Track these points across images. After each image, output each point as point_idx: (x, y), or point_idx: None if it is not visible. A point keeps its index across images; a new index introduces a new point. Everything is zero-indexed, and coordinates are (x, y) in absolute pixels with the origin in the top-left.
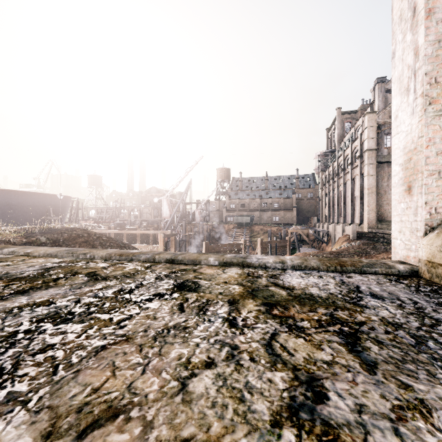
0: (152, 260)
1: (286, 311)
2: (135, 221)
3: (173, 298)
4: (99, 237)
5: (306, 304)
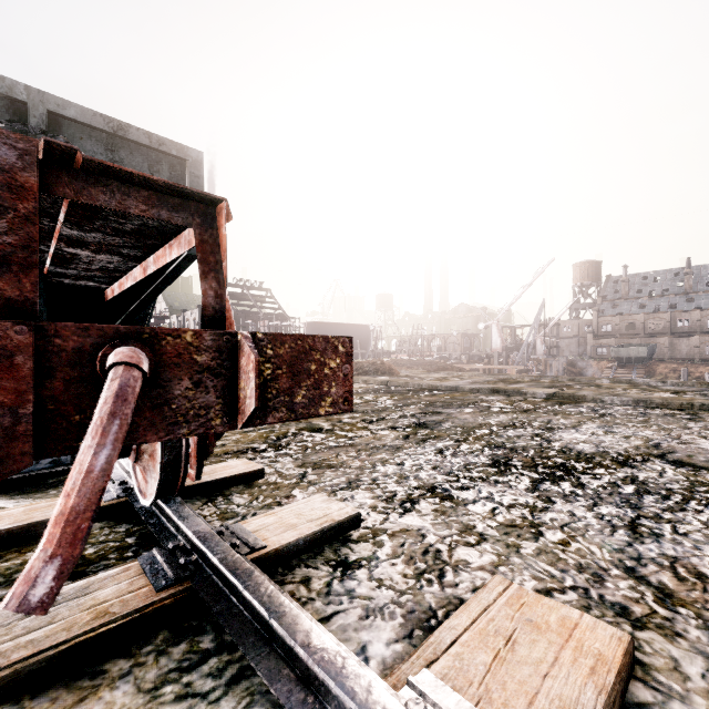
0: (556, 380)
1: (651, 391)
2: (451, 354)
3: (593, 387)
4: (460, 369)
5: (664, 390)
